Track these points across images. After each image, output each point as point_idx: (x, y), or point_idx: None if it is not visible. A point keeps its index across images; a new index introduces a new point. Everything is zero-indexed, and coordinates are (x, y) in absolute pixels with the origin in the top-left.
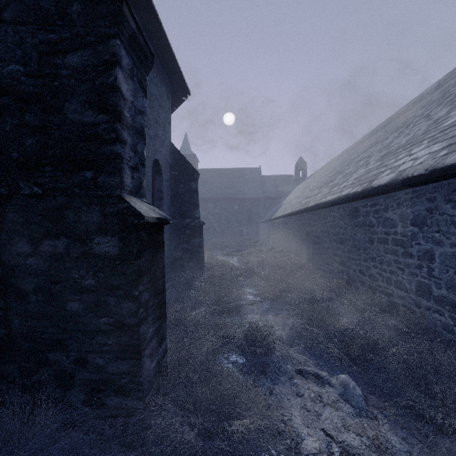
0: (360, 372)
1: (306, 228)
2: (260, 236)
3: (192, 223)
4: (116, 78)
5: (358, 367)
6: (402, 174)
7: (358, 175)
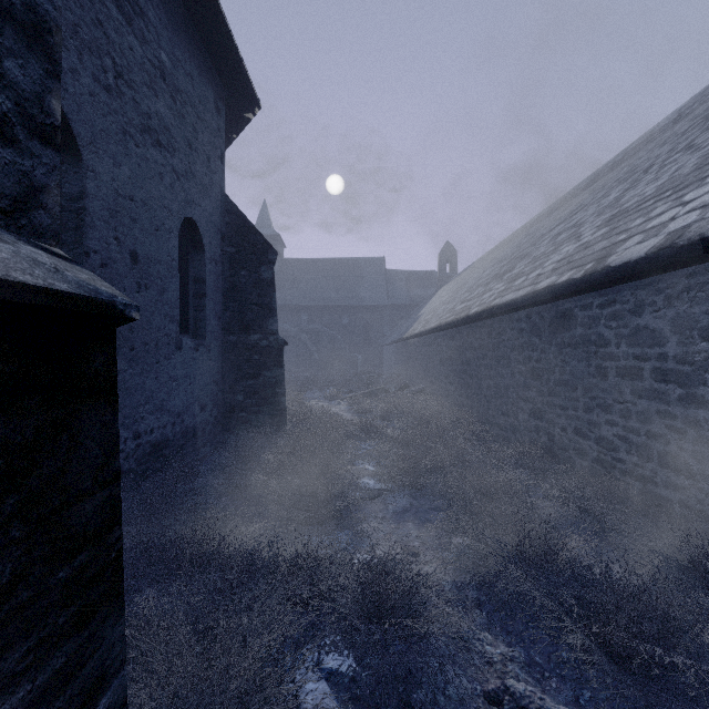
0: (651, 703)
1: (464, 352)
2: (384, 367)
3: (263, 342)
4: None
5: (638, 683)
6: (686, 234)
7: (564, 255)
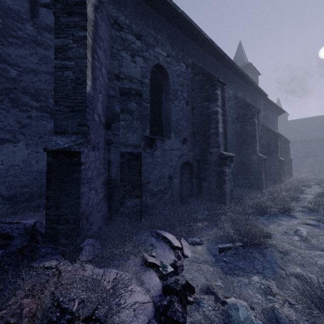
0: None
1: None
2: None
3: (286, 159)
4: (278, 143)
5: None
6: None
7: None
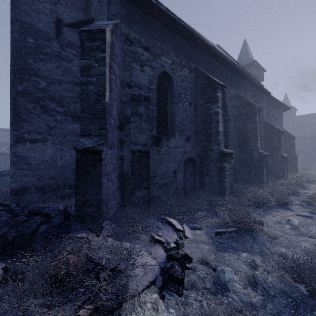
0: None
1: None
2: None
3: (291, 156)
4: (281, 140)
5: None
6: None
7: None
